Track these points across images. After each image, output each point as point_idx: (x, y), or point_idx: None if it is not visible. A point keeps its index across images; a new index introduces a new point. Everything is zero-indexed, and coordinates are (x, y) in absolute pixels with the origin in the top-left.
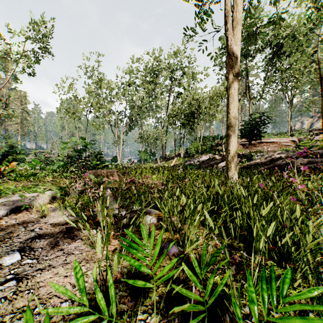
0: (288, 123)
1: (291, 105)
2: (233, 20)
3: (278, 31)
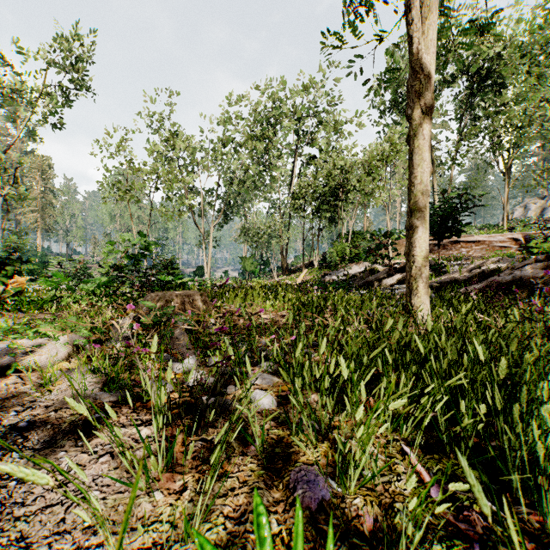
0: (504, 208)
1: (508, 176)
2: (422, 5)
3: (486, 46)
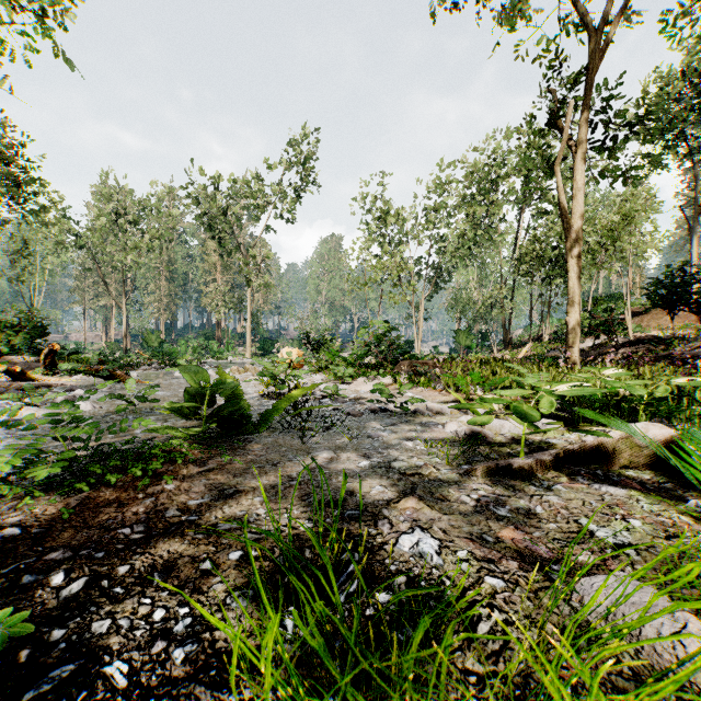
0: None
1: None
2: (572, 198)
3: None
